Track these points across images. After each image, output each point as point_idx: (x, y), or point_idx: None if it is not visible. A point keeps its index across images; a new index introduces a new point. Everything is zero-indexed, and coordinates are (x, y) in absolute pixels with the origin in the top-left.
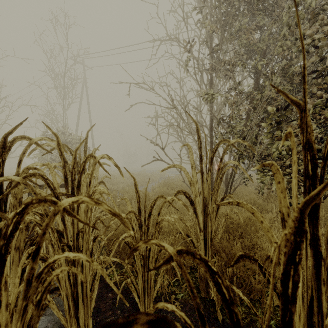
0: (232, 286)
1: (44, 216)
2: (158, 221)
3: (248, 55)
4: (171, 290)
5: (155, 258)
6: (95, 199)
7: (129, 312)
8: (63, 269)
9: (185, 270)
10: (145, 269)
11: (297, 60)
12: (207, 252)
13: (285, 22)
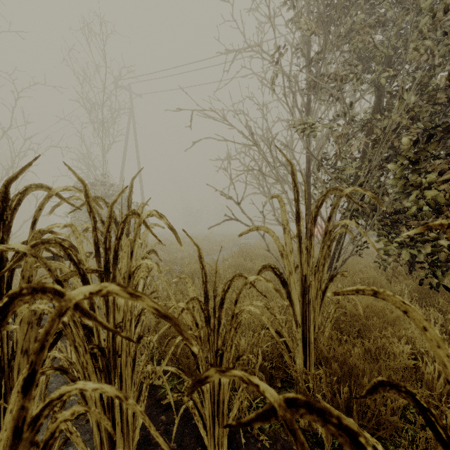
0: (363, 431)
1: None
2: (235, 313)
3: (364, 65)
4: None
5: None
6: (129, 288)
7: (191, 447)
8: (75, 410)
9: (304, 442)
10: (215, 385)
11: (441, 69)
12: (307, 358)
13: (427, 8)
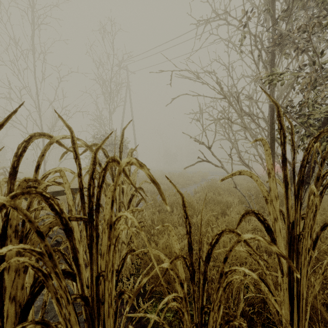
0: None
1: (45, 254)
2: (224, 271)
3: None
4: None
5: None
6: None
7: None
8: None
9: None
10: None
11: None
12: (294, 310)
13: None
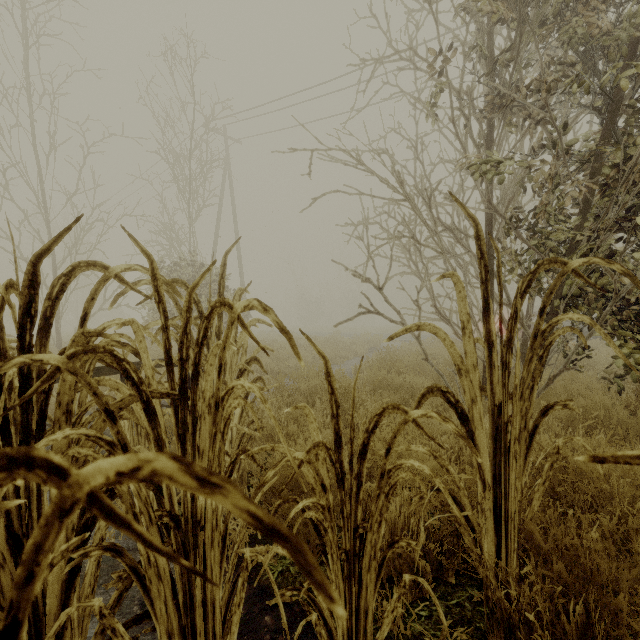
0: None
1: (118, 446)
2: (386, 469)
3: (586, 63)
4: (413, 631)
5: (378, 560)
6: (197, 466)
7: None
8: None
9: None
10: (353, 585)
11: None
12: (502, 542)
13: None
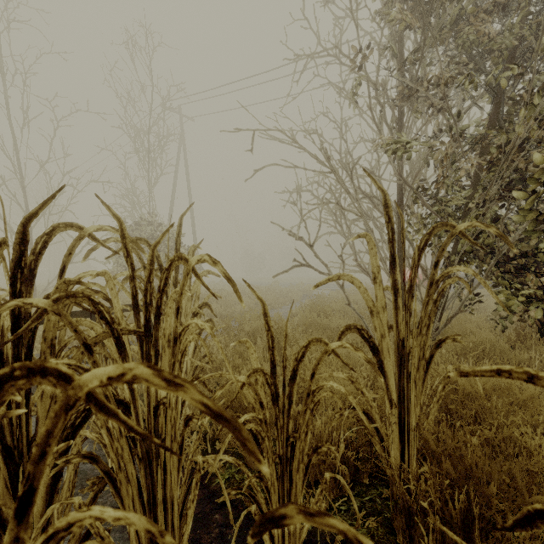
0: None
1: None
2: (311, 390)
3: (476, 63)
4: None
5: (305, 462)
6: (165, 371)
7: None
8: None
9: None
10: (285, 483)
11: None
12: (405, 449)
13: None
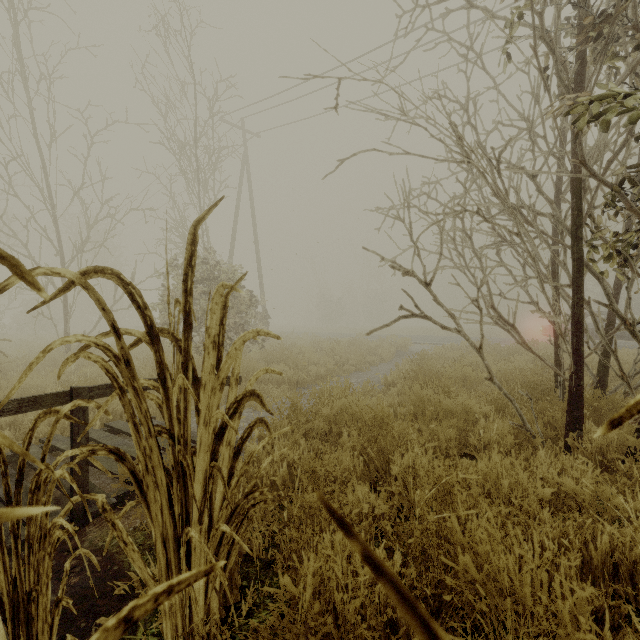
0: None
1: None
2: None
3: None
4: None
5: None
6: None
7: None
8: None
9: None
10: None
11: None
12: None
13: None
